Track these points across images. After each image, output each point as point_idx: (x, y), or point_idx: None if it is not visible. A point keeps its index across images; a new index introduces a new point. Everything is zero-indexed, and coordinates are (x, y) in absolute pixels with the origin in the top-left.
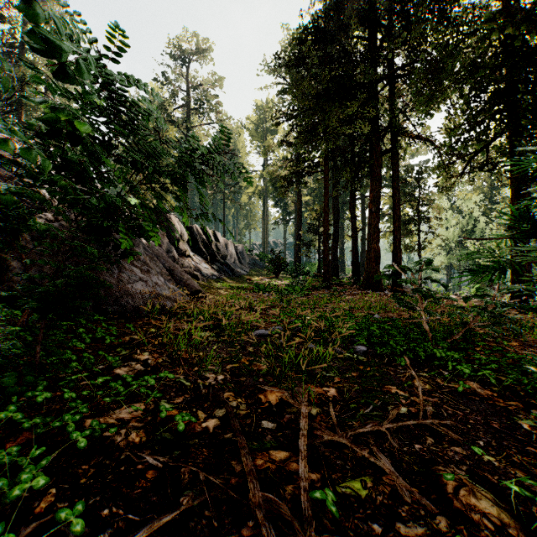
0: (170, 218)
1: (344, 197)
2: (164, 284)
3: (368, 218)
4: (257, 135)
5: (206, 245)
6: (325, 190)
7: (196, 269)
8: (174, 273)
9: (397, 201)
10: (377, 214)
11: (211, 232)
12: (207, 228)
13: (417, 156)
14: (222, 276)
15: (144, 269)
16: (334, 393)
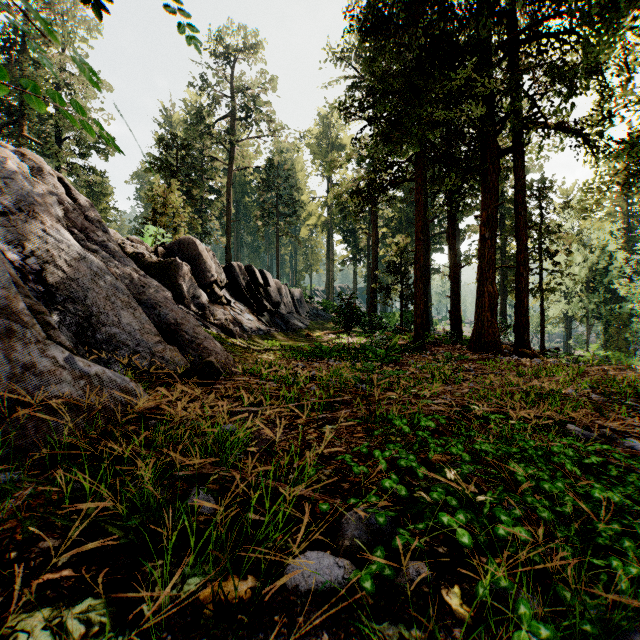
0: (201, 252)
1: (432, 228)
2: (63, 367)
3: (479, 248)
4: (319, 152)
5: (252, 289)
6: (418, 206)
7: (236, 322)
8: (182, 328)
9: (522, 223)
10: (492, 241)
11: (258, 273)
12: (253, 267)
13: (561, 150)
14: (272, 331)
15: (3, 328)
16: None
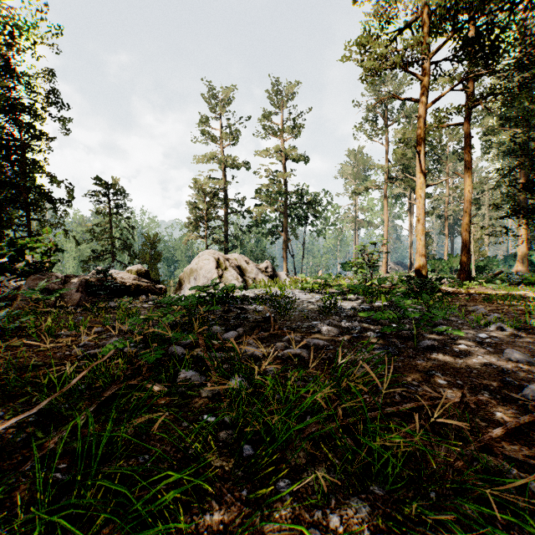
0: None
1: None
2: None
3: None
4: None
5: None
6: None
7: None
8: None
9: None
10: None
11: None
12: None
13: None
14: None
15: None
16: None
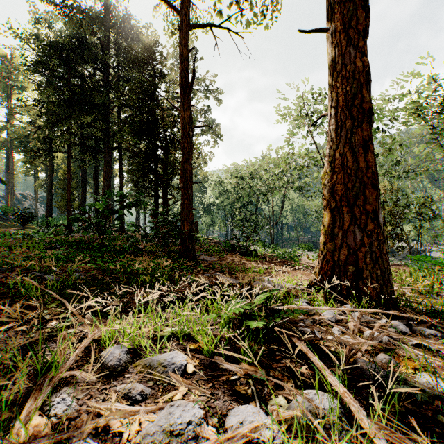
0: None
1: None
2: None
3: (103, 188)
4: None
5: None
6: (69, 166)
7: None
8: None
9: (122, 180)
10: (108, 186)
11: None
12: None
13: None
14: None
15: None
16: (39, 252)
